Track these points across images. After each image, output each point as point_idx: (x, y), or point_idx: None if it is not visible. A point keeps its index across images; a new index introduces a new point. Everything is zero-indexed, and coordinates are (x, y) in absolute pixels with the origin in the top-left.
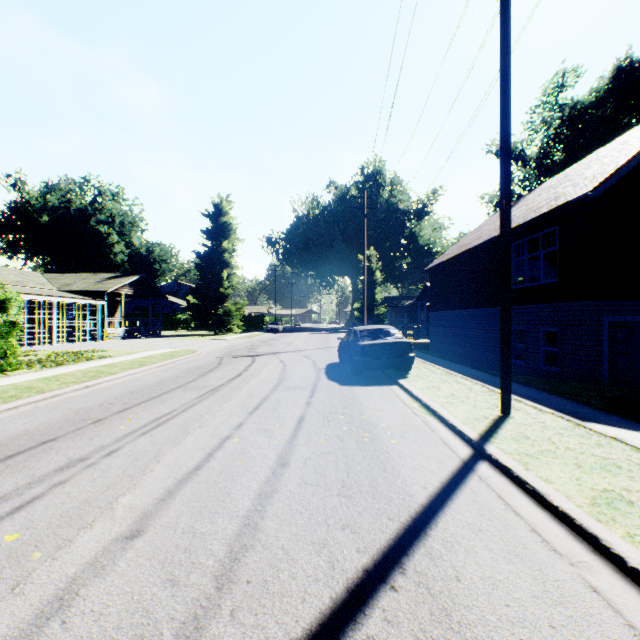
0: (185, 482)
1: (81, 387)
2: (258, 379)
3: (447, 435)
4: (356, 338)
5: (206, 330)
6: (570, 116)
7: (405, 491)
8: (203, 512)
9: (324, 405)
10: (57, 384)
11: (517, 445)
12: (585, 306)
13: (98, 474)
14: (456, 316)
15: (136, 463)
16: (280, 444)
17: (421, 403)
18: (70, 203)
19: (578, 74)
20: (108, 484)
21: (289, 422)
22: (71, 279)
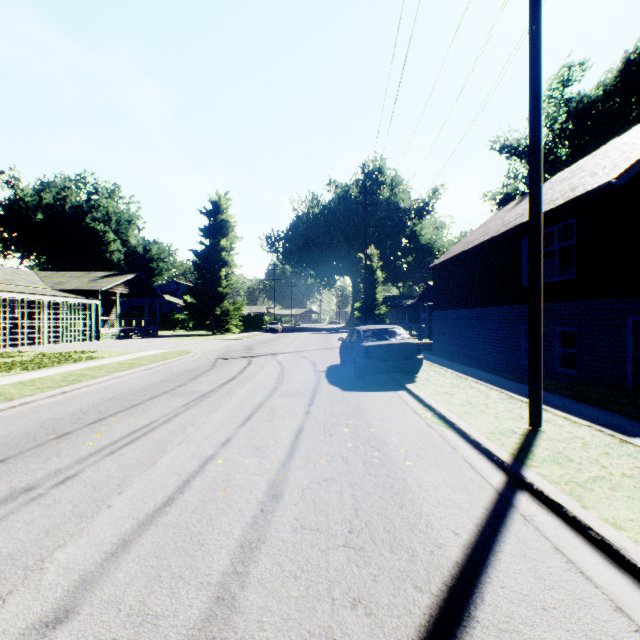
0: (148, 525)
1: (57, 393)
2: (253, 383)
3: (471, 454)
4: (359, 339)
5: (204, 330)
6: (577, 110)
7: (432, 539)
8: (163, 576)
9: (325, 415)
10: (30, 389)
11: (561, 470)
12: (607, 304)
13: (40, 512)
14: (462, 315)
15: (92, 495)
16: (273, 467)
17: (434, 412)
18: (65, 201)
19: (585, 68)
20: (48, 528)
21: (285, 437)
22: (64, 278)
